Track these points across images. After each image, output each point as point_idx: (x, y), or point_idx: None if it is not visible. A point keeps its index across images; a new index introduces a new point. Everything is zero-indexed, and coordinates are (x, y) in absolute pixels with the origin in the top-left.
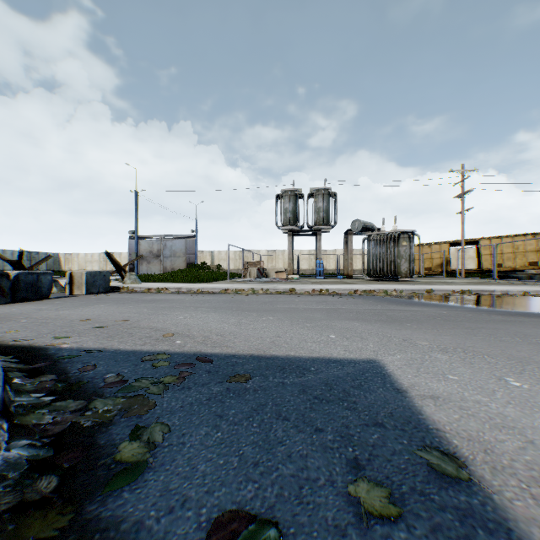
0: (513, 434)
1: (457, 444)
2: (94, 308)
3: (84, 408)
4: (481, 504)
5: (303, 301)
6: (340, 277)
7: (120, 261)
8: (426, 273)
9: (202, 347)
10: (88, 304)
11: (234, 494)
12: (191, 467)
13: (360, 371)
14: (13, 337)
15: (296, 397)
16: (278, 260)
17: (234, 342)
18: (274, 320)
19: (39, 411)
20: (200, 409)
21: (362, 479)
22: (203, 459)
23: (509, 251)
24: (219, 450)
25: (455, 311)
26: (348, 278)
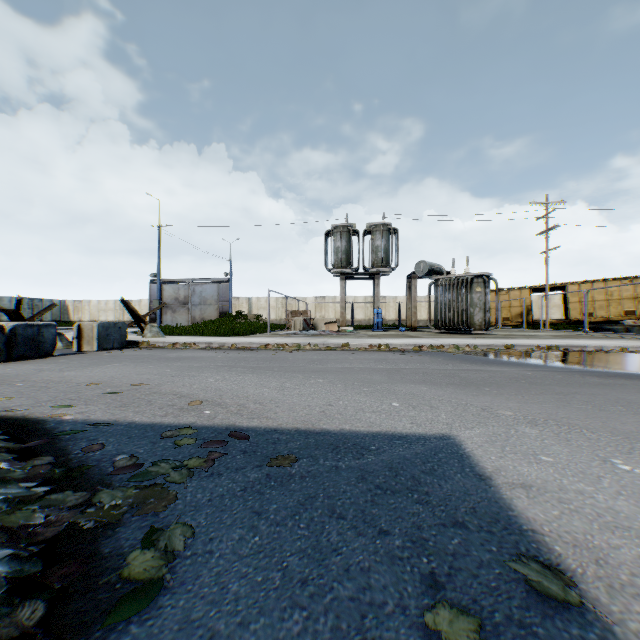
0: (630, 538)
1: (560, 551)
2: (107, 368)
3: (86, 503)
4: (599, 639)
5: (358, 359)
6: (402, 329)
7: (139, 309)
8: (503, 324)
9: (236, 418)
10: (99, 363)
11: (276, 626)
12: (221, 586)
13: (432, 451)
14: (5, 407)
15: (354, 487)
16: (327, 308)
17: (276, 412)
18: (324, 383)
19: (28, 507)
20: (233, 503)
21: (442, 604)
22: (236, 575)
23: (601, 298)
24: (257, 562)
25: (541, 372)
26: (412, 330)
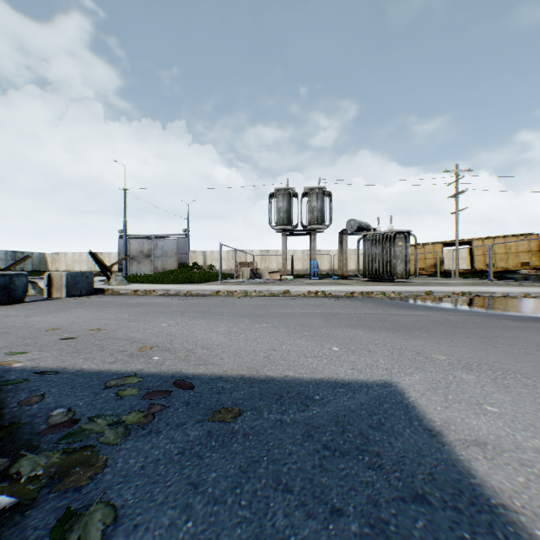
0: None
1: None
2: (70, 313)
3: (3, 473)
4: None
5: (298, 304)
6: (335, 277)
7: (109, 261)
8: (420, 274)
9: (183, 365)
10: (64, 308)
11: None
12: None
13: (376, 400)
14: None
15: (300, 447)
16: (271, 260)
17: (222, 357)
18: (268, 327)
19: None
20: (167, 472)
21: None
22: None
23: (501, 252)
24: None
25: (461, 316)
26: (343, 278)
